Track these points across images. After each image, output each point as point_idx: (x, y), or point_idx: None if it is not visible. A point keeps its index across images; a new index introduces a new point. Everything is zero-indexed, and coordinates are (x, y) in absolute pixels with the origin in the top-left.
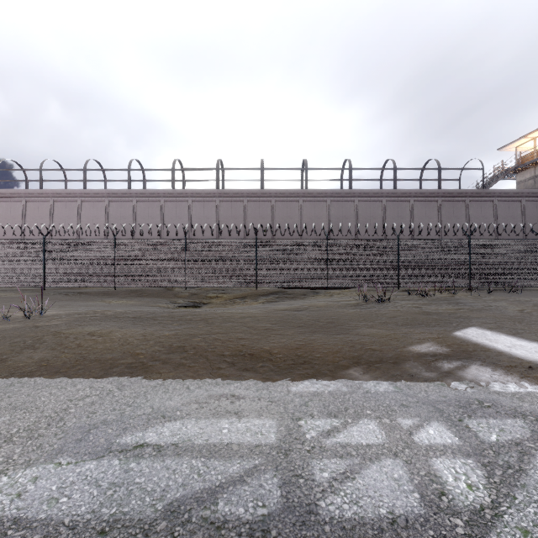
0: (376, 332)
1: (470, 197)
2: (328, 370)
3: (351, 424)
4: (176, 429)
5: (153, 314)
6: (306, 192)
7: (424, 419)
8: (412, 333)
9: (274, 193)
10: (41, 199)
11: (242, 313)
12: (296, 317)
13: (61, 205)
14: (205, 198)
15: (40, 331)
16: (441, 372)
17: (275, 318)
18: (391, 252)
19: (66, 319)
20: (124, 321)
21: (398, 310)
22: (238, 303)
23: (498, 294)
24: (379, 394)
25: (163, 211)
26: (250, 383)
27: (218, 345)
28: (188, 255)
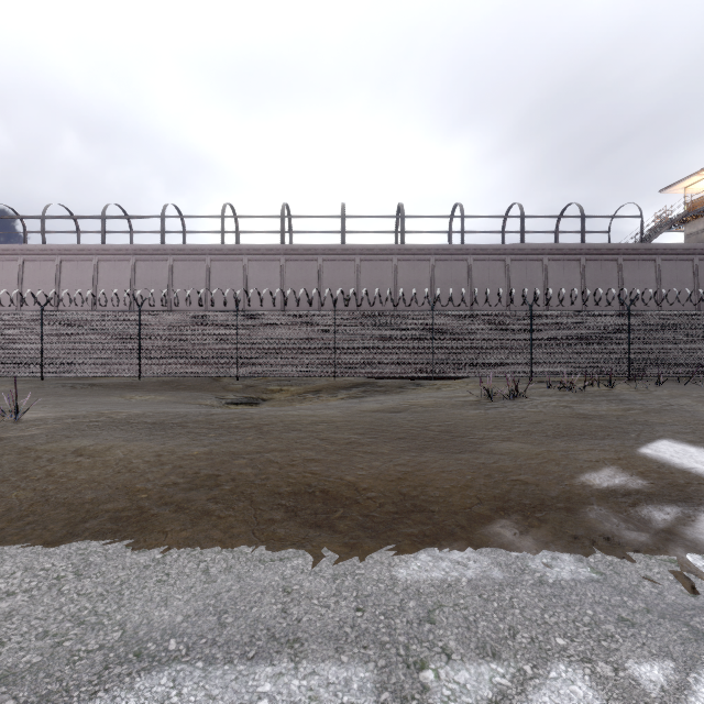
0: (518, 449)
1: (624, 255)
2: (457, 525)
3: (534, 680)
4: (155, 698)
5: (183, 418)
6: (402, 247)
7: (681, 663)
8: (575, 450)
9: (359, 250)
10: (44, 257)
11: (314, 417)
12: (393, 422)
13: (71, 265)
14: (266, 256)
15: (2, 447)
16: (656, 531)
17: (362, 424)
18: (521, 329)
19: (52, 425)
20: (137, 429)
21: (541, 411)
22: (309, 400)
23: (672, 387)
24: (566, 588)
25: (209, 273)
26: (322, 559)
27: (272, 474)
28: (241, 332)
